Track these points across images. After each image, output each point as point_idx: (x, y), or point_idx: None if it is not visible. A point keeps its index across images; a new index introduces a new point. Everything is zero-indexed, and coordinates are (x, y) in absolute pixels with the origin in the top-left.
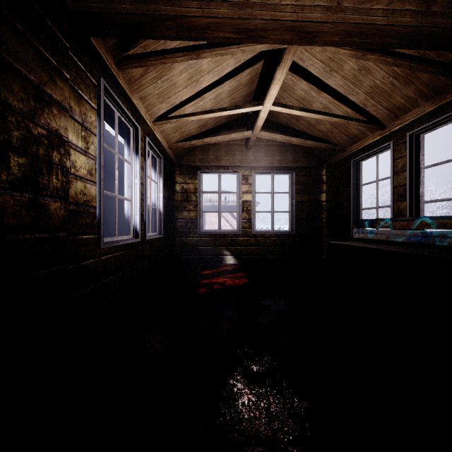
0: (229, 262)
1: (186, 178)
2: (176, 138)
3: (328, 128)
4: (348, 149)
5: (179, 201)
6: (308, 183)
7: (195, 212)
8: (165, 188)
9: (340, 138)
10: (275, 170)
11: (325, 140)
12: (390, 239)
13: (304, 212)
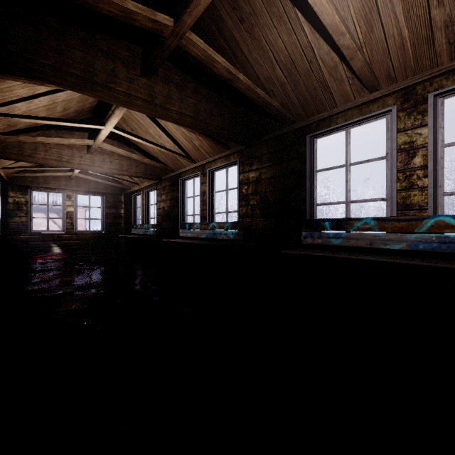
0: (56, 251)
1: (18, 194)
2: (13, 171)
3: (119, 177)
4: (131, 188)
5: (11, 210)
6: (114, 202)
7: (26, 218)
8: (1, 201)
9: (126, 183)
10: (91, 193)
11: (120, 181)
12: (140, 233)
13: (111, 219)
